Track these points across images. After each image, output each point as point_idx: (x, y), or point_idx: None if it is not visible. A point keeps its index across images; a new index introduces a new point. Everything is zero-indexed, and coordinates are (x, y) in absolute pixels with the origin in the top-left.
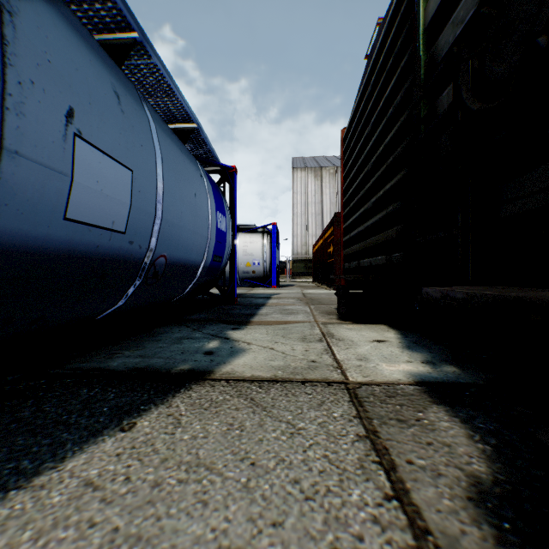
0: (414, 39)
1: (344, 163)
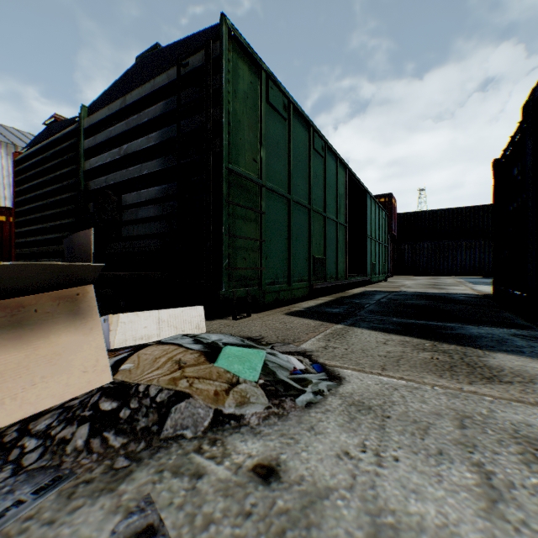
0: (80, 165)
1: (19, 181)
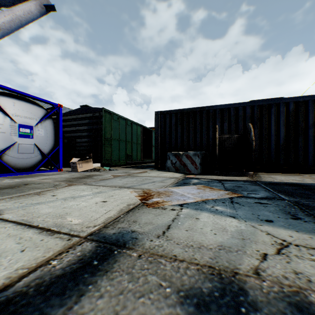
0: None
1: None
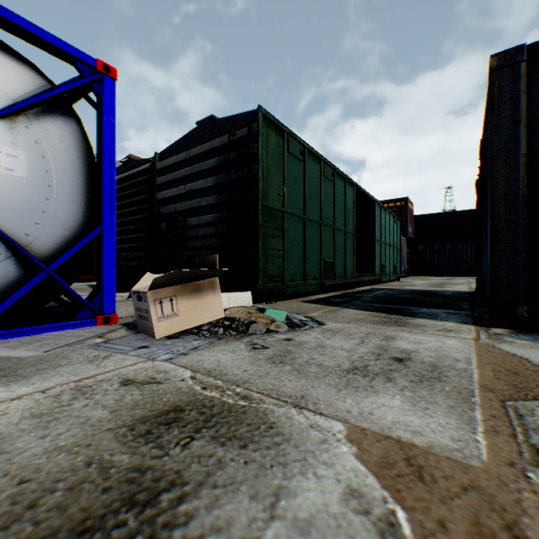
0: (153, 195)
1: None
